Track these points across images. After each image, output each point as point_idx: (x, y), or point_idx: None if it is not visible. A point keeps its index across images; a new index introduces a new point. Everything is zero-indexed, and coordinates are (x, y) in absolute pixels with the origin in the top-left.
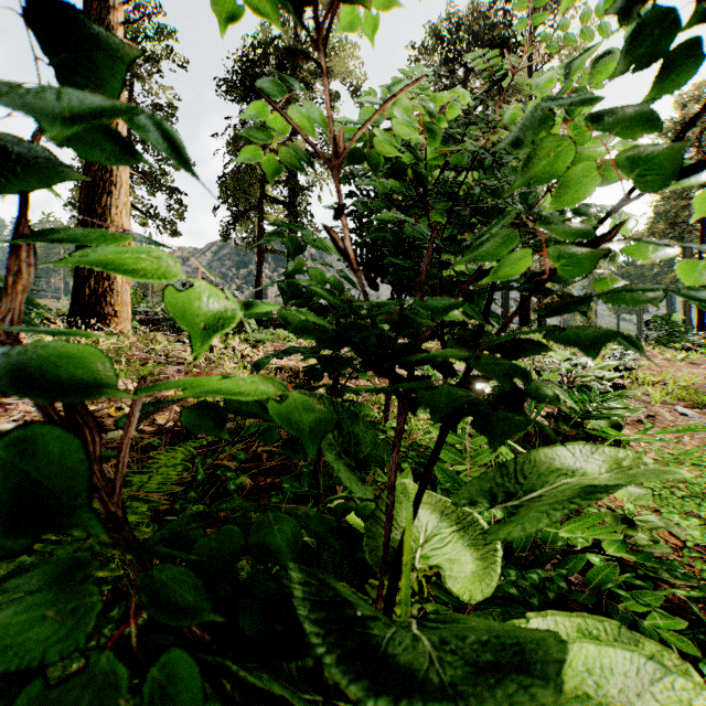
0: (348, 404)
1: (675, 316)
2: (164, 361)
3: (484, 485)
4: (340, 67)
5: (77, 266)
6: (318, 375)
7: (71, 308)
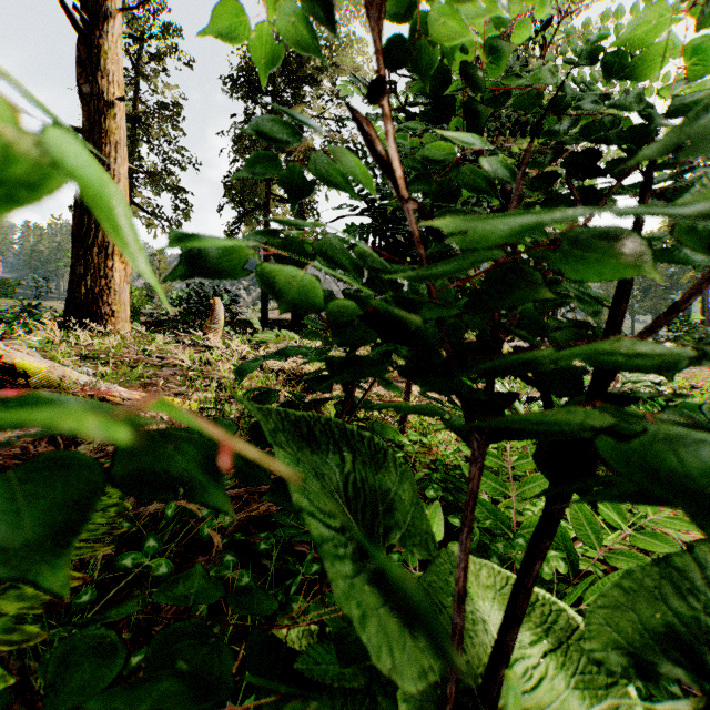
0: (364, 432)
1: (694, 316)
2: (160, 363)
3: (648, 617)
4: (348, 63)
5: (73, 263)
6: (320, 383)
7: (66, 307)
